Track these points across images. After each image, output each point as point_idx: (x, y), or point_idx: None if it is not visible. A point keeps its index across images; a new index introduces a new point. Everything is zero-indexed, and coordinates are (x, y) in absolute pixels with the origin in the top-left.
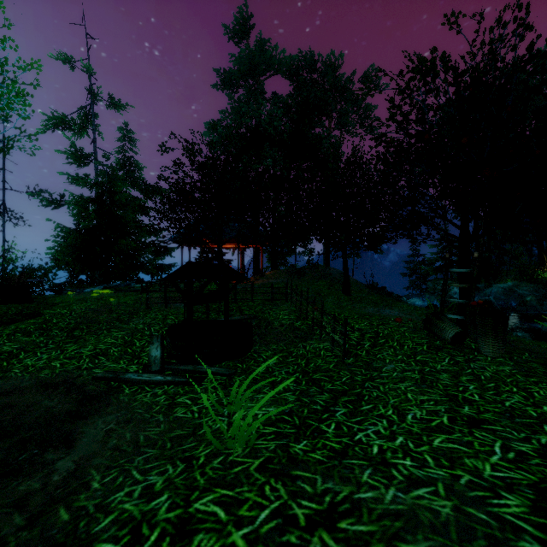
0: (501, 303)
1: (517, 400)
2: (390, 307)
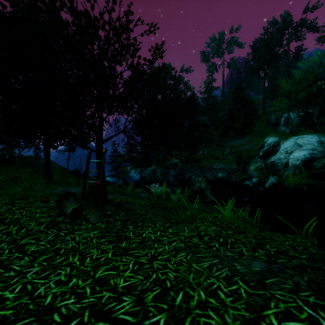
0: (150, 177)
1: (59, 278)
2: (78, 186)
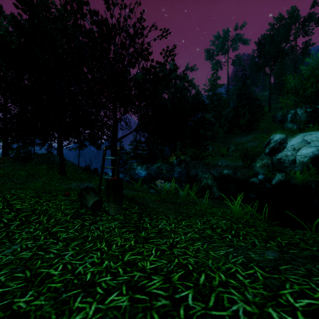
0: (156, 174)
1: (93, 260)
2: (90, 181)
